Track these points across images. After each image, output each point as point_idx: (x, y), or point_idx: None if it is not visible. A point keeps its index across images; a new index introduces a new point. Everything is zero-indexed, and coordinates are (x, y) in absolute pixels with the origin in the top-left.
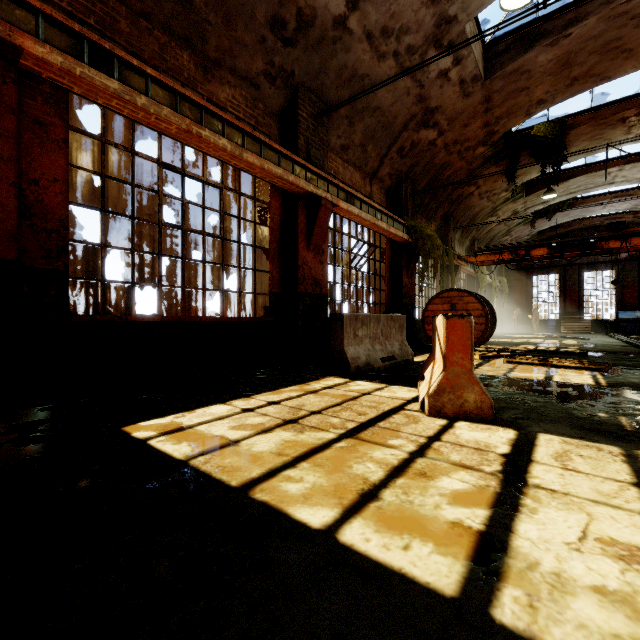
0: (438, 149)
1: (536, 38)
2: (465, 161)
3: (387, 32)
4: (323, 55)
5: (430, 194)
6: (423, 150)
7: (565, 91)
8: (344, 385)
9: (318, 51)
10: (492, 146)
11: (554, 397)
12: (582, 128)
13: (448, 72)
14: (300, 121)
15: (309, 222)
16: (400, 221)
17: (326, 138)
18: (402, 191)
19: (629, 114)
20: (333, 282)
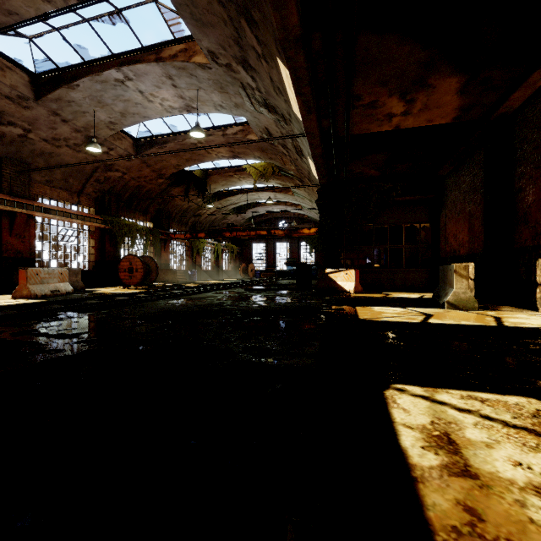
0: (128, 180)
1: (154, 144)
2: (154, 185)
3: (57, 139)
4: (17, 146)
5: (137, 200)
6: (117, 180)
7: (188, 163)
8: (7, 296)
9: (13, 145)
10: (168, 179)
11: (84, 295)
12: (215, 176)
13: (109, 152)
14: (4, 175)
15: (11, 223)
16: (97, 218)
17: (28, 180)
18: (106, 200)
19: (231, 174)
20: (41, 250)
